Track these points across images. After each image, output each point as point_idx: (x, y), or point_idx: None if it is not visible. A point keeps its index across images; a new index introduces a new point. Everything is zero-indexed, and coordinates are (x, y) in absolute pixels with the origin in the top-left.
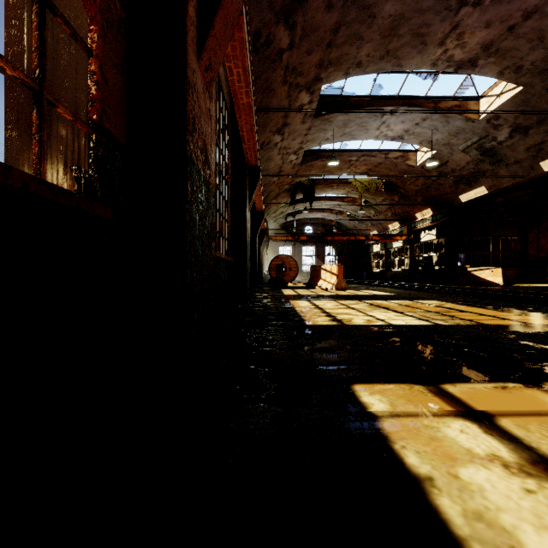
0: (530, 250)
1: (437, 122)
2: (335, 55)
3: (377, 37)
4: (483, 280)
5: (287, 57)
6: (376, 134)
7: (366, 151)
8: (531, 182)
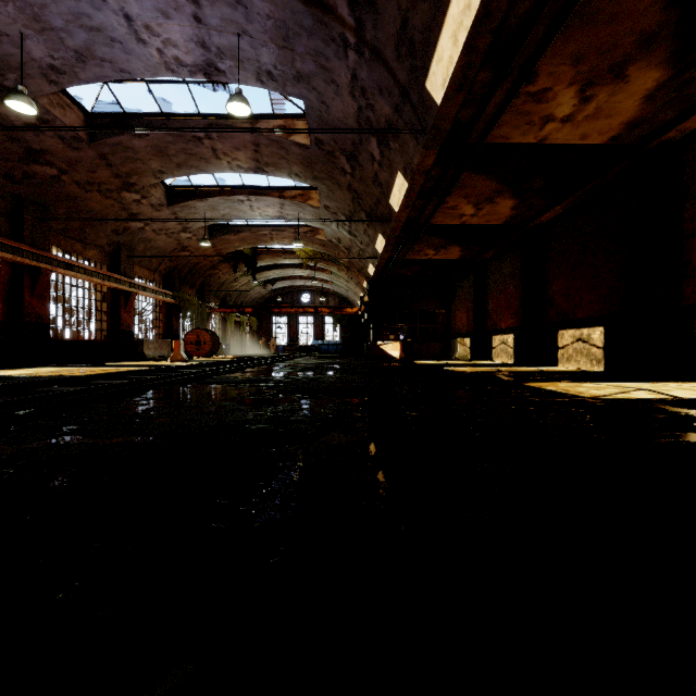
0: (452, 324)
1: (295, 207)
2: (126, 169)
3: (154, 157)
4: (386, 354)
5: (69, 178)
6: (257, 214)
7: (275, 226)
8: (393, 262)
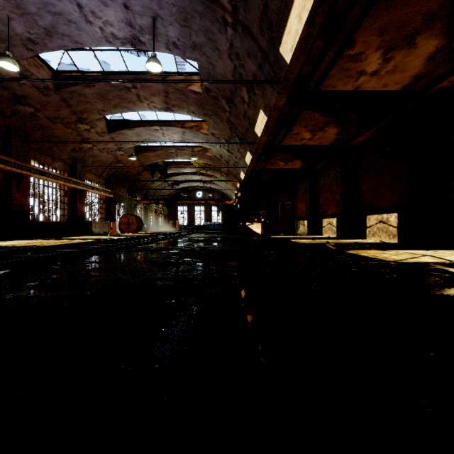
0: (295, 211)
1: (192, 134)
2: (80, 109)
3: (98, 100)
4: (252, 231)
5: (42, 114)
6: (167, 138)
7: (179, 147)
8: (256, 170)
